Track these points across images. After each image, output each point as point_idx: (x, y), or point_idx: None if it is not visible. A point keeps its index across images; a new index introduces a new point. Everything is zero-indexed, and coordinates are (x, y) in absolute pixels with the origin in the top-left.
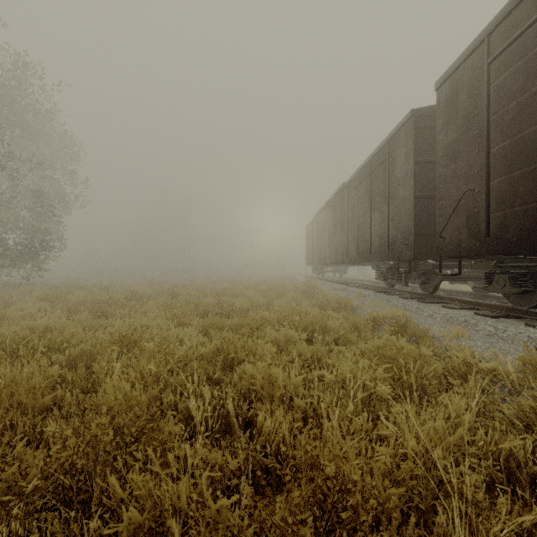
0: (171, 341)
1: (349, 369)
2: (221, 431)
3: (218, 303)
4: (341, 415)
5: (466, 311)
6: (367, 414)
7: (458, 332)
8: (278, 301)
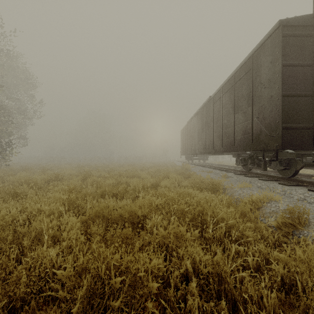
0: (45, 238)
1: None
2: None
3: (118, 183)
4: None
5: None
6: None
7: None
8: (164, 182)
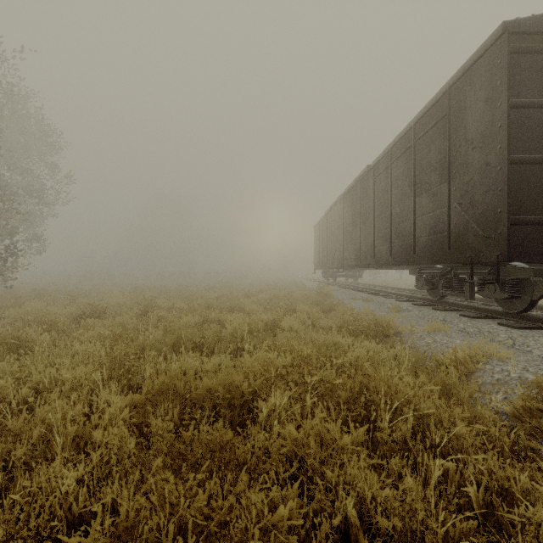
0: (59, 443)
1: None
2: None
3: (205, 321)
4: None
5: None
6: None
7: None
8: (289, 321)
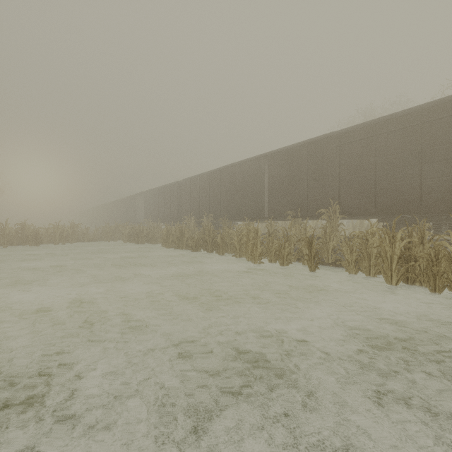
0: None
1: None
2: None
3: None
4: None
5: None
6: None
7: None
8: None
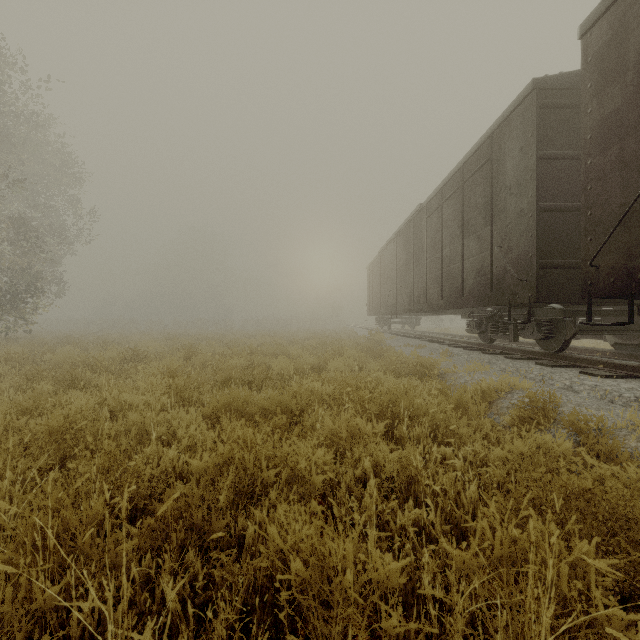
0: (154, 436)
1: (508, 540)
2: None
3: (250, 365)
4: None
5: (627, 381)
6: None
7: None
8: (334, 363)
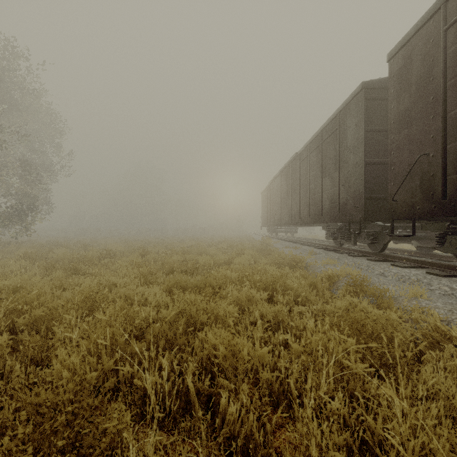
0: (136, 300)
1: (318, 339)
2: (180, 411)
3: (184, 260)
4: (314, 395)
5: (416, 270)
6: (342, 394)
7: (416, 292)
8: (239, 259)
